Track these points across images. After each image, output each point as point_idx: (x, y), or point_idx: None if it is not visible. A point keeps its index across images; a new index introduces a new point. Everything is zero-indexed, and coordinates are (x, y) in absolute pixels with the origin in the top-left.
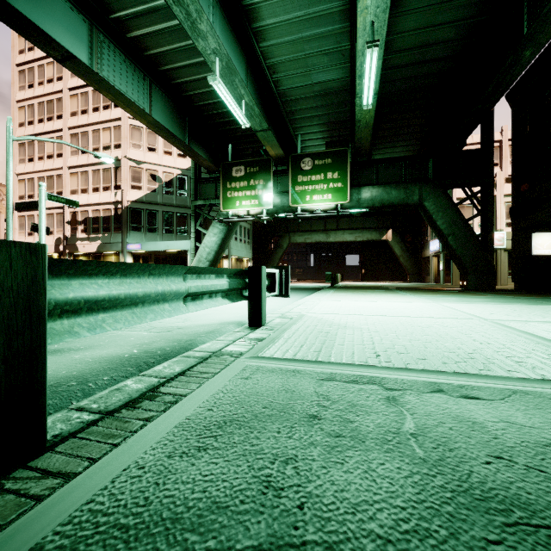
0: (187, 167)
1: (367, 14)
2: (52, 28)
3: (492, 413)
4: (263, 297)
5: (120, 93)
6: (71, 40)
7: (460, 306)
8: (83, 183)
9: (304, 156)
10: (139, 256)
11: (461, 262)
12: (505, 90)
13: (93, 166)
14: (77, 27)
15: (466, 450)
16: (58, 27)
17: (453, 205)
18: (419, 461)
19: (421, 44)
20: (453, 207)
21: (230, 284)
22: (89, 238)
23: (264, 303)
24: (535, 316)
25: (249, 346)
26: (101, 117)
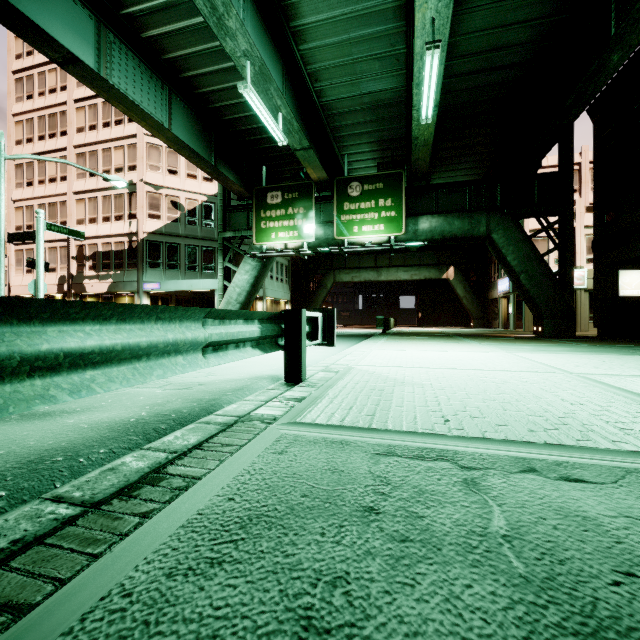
0: (214, 193)
1: (426, 9)
2: (51, 25)
3: (606, 503)
4: (302, 346)
5: (134, 103)
6: (74, 40)
7: (537, 357)
8: (91, 212)
9: (351, 180)
10: (157, 298)
11: (535, 304)
12: (588, 102)
13: (103, 191)
14: (81, 24)
15: (582, 563)
16: (58, 24)
17: (526, 237)
18: (520, 580)
19: (489, 47)
20: (526, 239)
21: (262, 331)
22: (99, 275)
23: (304, 354)
24: (629, 369)
25: (285, 408)
26: (112, 134)
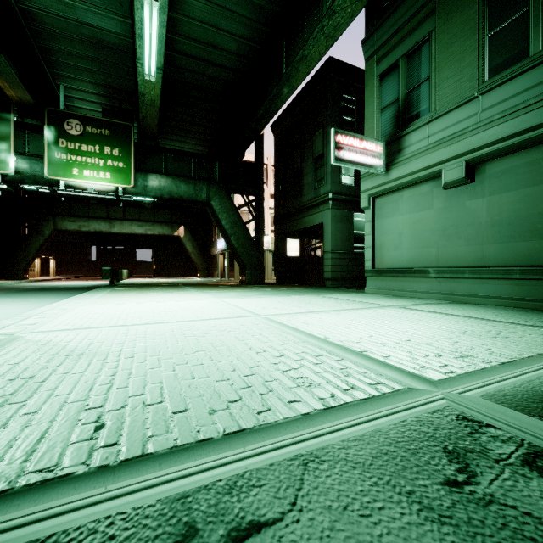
0: None
1: None
2: None
3: None
4: None
5: None
6: None
7: (239, 302)
8: None
9: (69, 115)
10: None
11: (241, 259)
12: (271, 118)
13: None
14: None
15: None
16: None
17: (235, 208)
18: None
19: (207, 41)
20: (235, 209)
21: None
22: None
23: None
24: (294, 307)
25: None
26: None
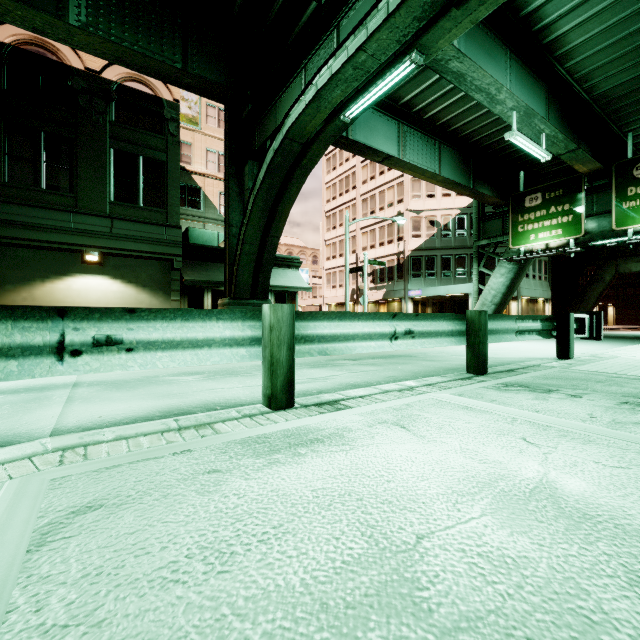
0: (466, 205)
1: None
2: (377, 142)
3: None
4: (570, 337)
5: (418, 167)
6: (387, 144)
7: None
8: (371, 240)
9: (638, 160)
10: (417, 302)
11: None
12: None
13: (379, 224)
14: (390, 131)
15: None
16: (380, 139)
17: None
18: None
19: None
20: None
21: (542, 326)
22: (376, 287)
23: (572, 341)
24: None
25: (560, 365)
26: (385, 179)
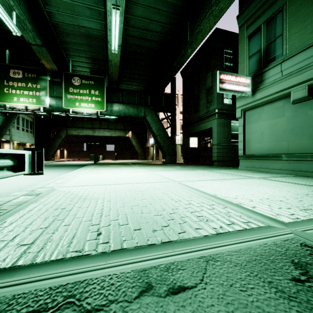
0: None
1: None
2: None
3: None
4: None
5: None
6: None
7: (163, 173)
8: None
9: (74, 75)
10: None
11: (163, 149)
12: (181, 67)
13: None
14: None
15: None
16: None
17: (159, 120)
18: None
19: (145, 28)
20: (159, 121)
21: None
22: None
23: None
24: (195, 177)
25: None
26: None
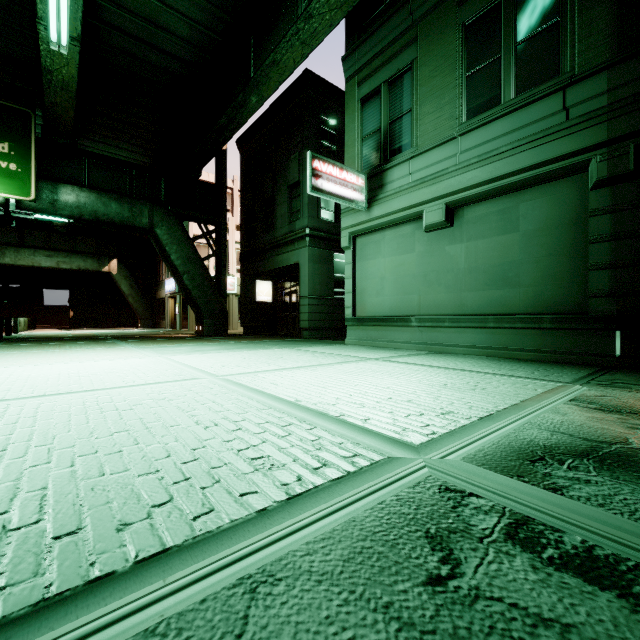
0: None
1: None
2: None
3: None
4: None
5: None
6: None
7: (191, 359)
8: None
9: None
10: None
11: (197, 305)
12: (236, 130)
13: None
14: None
15: None
16: None
17: (189, 239)
18: None
19: (149, 17)
20: (189, 241)
21: None
22: None
23: None
24: (262, 364)
25: None
26: None
